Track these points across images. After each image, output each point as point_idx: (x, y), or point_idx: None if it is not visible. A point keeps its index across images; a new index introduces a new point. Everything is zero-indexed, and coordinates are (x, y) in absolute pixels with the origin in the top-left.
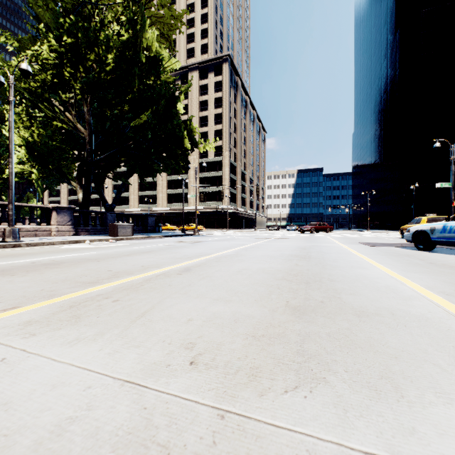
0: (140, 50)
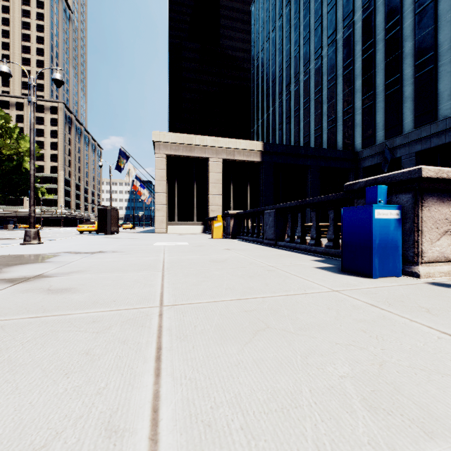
0: (22, 167)
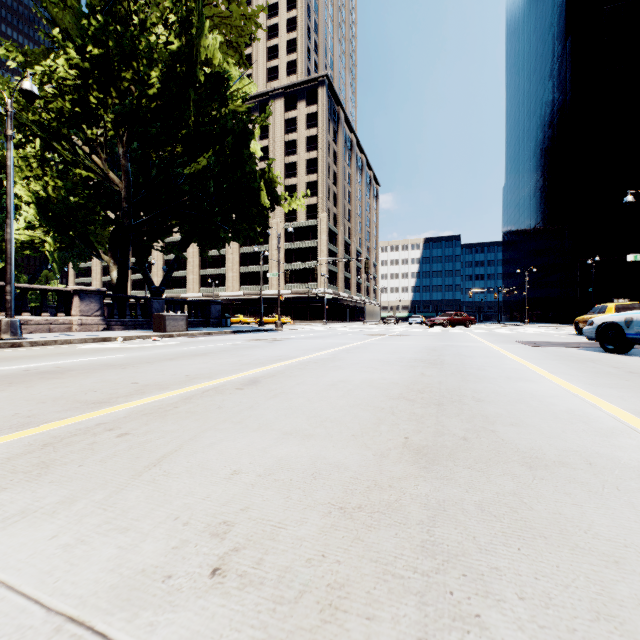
0: (197, 64)
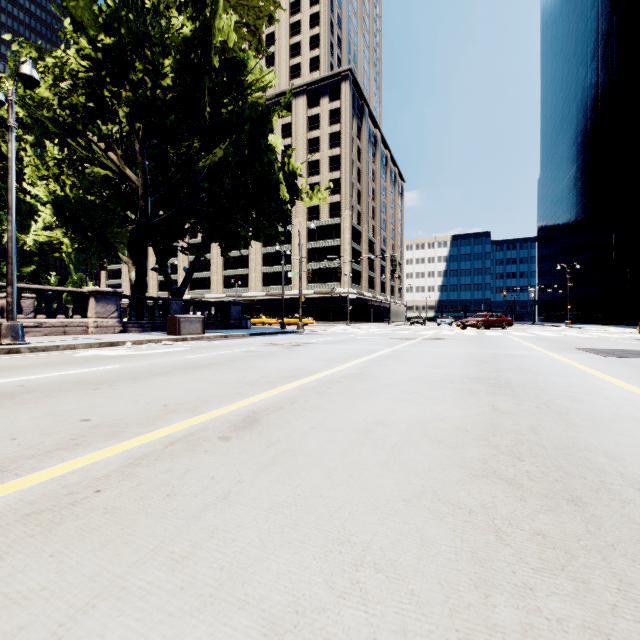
0: (211, 47)
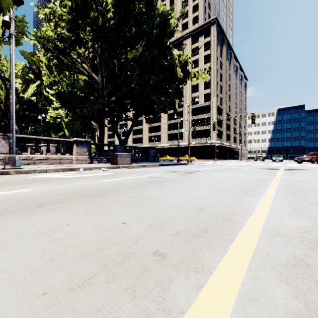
0: None
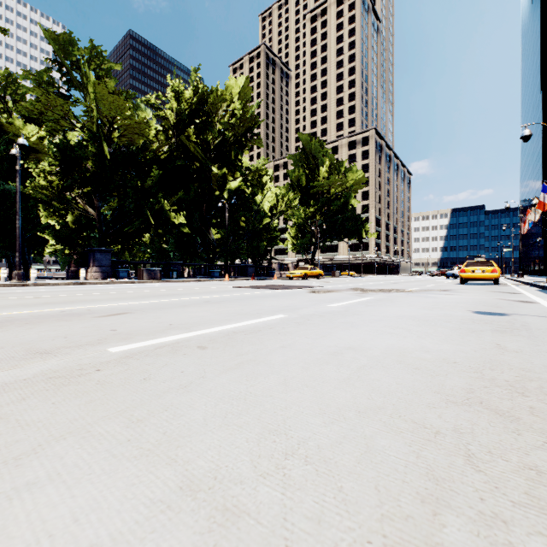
0: (348, 204)
